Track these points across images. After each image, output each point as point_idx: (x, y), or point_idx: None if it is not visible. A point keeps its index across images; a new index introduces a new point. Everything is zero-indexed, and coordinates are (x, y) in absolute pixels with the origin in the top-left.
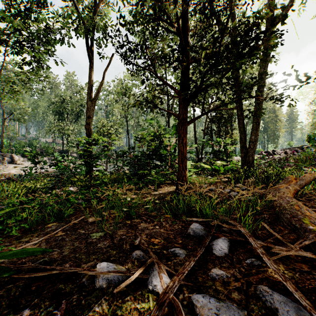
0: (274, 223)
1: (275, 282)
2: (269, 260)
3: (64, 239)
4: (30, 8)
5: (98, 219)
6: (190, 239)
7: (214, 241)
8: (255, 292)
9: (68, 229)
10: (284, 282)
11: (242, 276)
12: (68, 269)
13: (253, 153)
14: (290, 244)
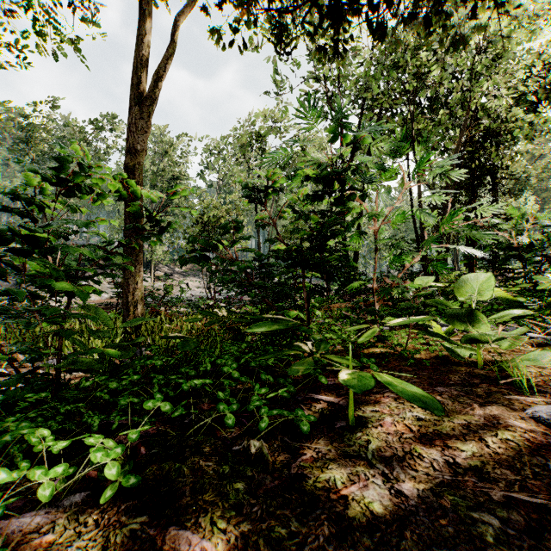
0: None
1: None
2: None
3: None
4: None
5: None
6: None
7: None
8: None
9: None
10: None
11: None
12: None
13: None
14: None
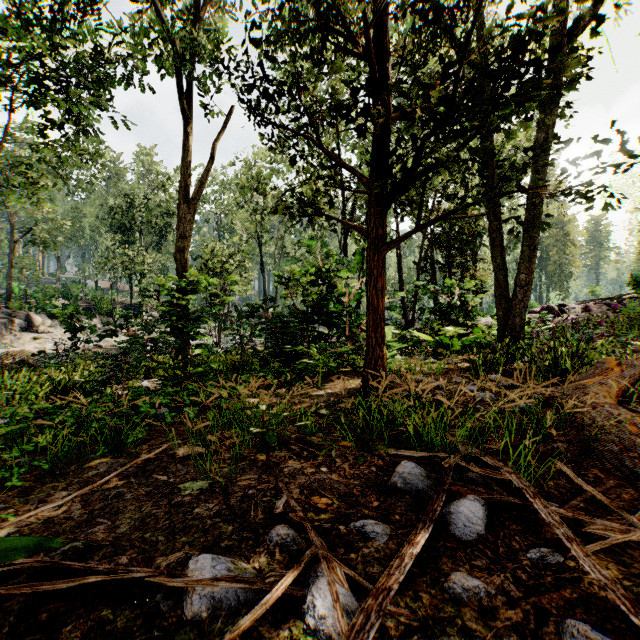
0: (581, 462)
1: (604, 611)
2: (588, 558)
3: (123, 496)
4: (62, 12)
5: (199, 451)
6: (397, 497)
7: (452, 505)
8: (558, 635)
9: (133, 473)
10: (633, 616)
11: (522, 592)
12: (125, 571)
13: (522, 309)
14: (628, 516)
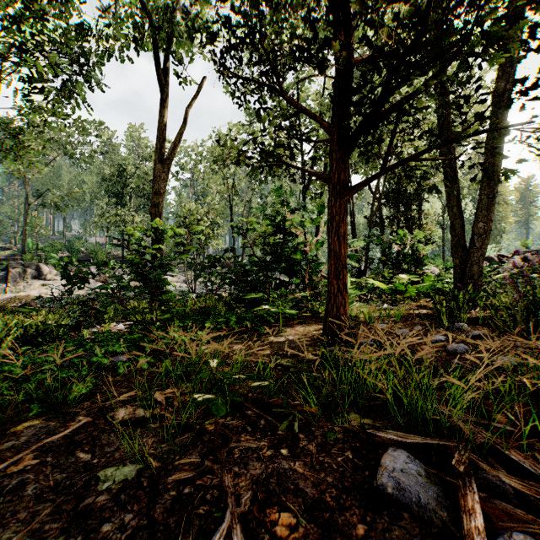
0: None
1: None
2: None
3: (23, 490)
4: None
5: (140, 415)
6: (390, 516)
7: None
8: None
9: (56, 446)
10: None
11: None
12: None
13: (480, 257)
14: None
